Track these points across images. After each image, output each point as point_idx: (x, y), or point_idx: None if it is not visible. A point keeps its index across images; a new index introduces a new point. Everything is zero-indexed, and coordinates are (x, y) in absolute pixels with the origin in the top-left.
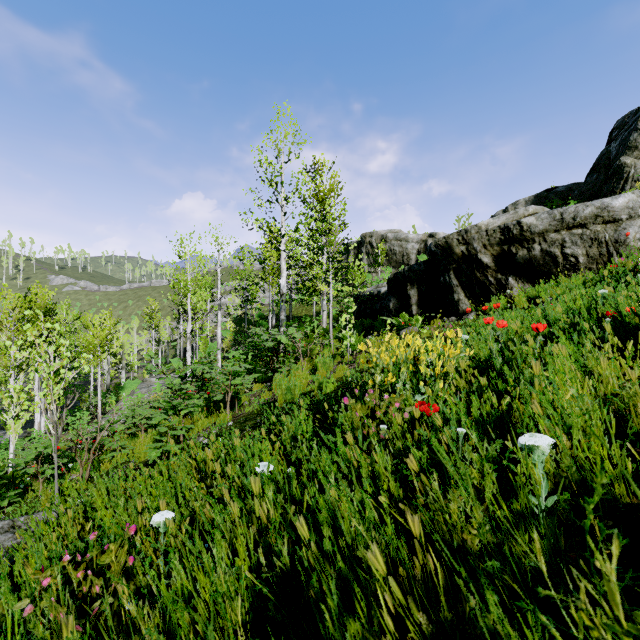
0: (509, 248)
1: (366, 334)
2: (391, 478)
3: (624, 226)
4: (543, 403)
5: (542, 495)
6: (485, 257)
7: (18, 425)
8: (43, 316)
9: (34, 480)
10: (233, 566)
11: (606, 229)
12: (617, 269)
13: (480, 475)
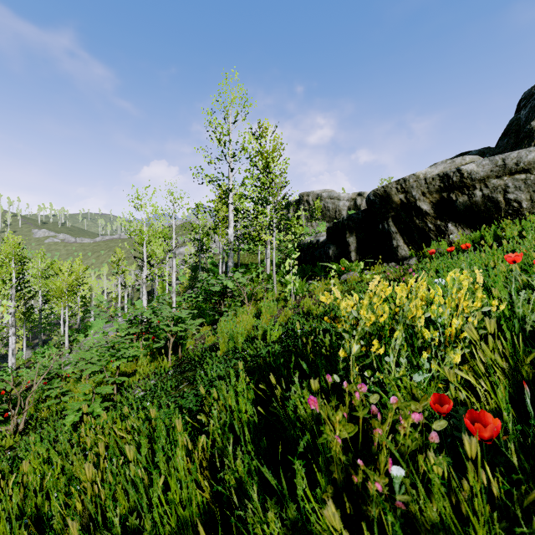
0: (449, 195)
1: (306, 279)
2: None
3: None
4: None
5: None
6: (424, 204)
7: None
8: (13, 263)
9: None
10: None
11: None
12: None
13: None
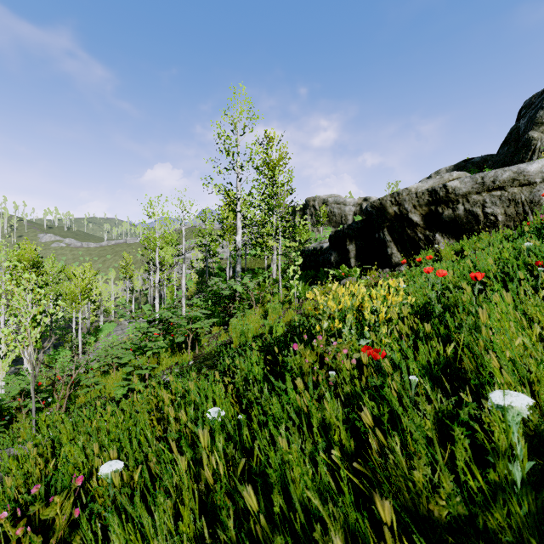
0: (436, 208)
1: (310, 284)
2: (342, 428)
3: (538, 188)
4: (498, 352)
5: (516, 459)
6: (415, 216)
7: (5, 363)
8: (31, 268)
9: (18, 412)
10: (178, 528)
11: (522, 191)
12: (533, 226)
13: (435, 426)
